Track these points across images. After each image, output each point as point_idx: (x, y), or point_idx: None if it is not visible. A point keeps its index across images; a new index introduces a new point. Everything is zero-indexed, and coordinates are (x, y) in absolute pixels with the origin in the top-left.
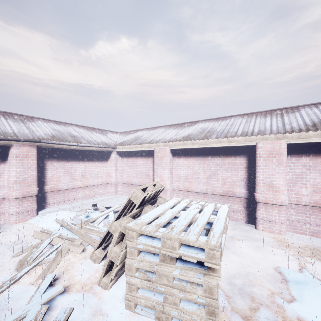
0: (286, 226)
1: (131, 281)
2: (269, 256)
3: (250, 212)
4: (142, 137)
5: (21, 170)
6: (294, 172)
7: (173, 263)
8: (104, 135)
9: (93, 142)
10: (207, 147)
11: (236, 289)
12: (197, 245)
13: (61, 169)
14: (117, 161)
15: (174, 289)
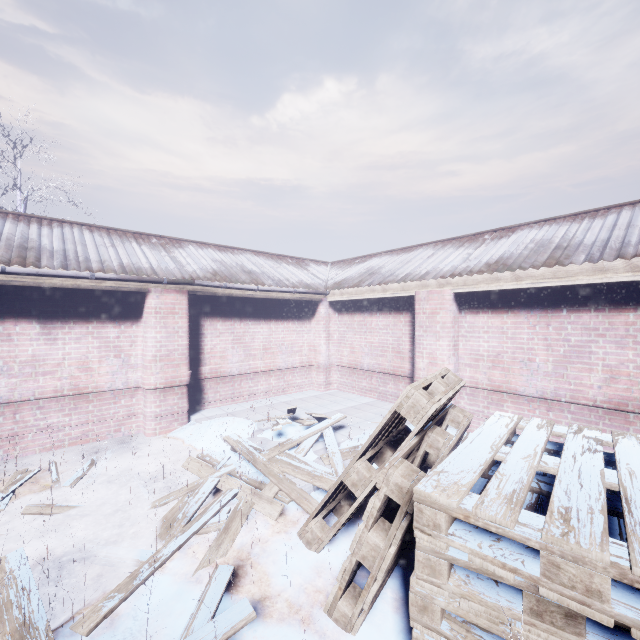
0: None
1: None
2: None
3: None
4: (382, 269)
5: (163, 336)
6: None
7: (578, 630)
8: (302, 269)
9: (285, 283)
10: (562, 284)
11: None
12: None
13: (228, 335)
14: (329, 320)
15: None
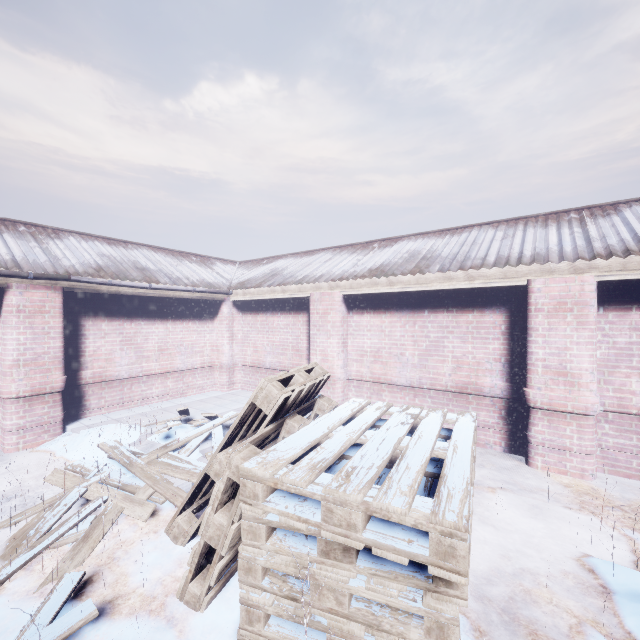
0: (594, 460)
1: (252, 597)
2: (561, 528)
3: (513, 430)
4: (284, 271)
5: (29, 338)
6: (611, 344)
7: (351, 559)
8: (206, 267)
9: (183, 281)
10: (422, 289)
11: (495, 611)
12: (411, 521)
13: (116, 336)
14: (232, 320)
15: (352, 622)
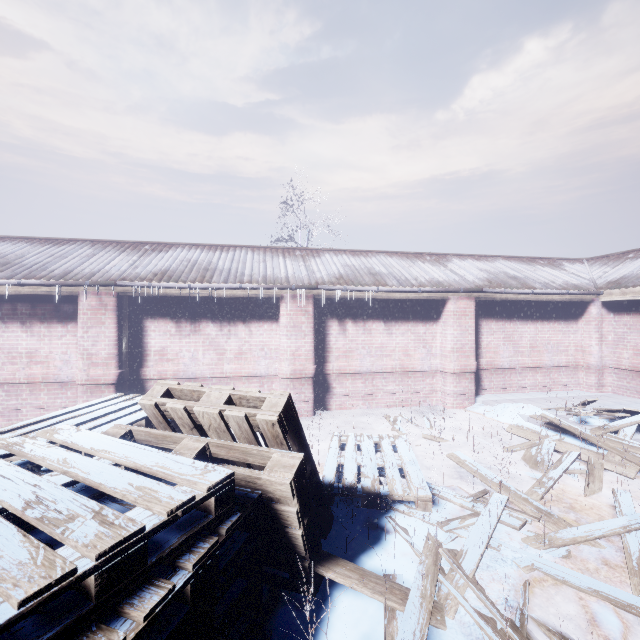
0: None
1: None
2: None
3: None
4: None
5: (458, 333)
6: None
7: None
8: (558, 269)
9: (552, 285)
10: None
11: None
12: None
13: (499, 334)
14: (601, 321)
15: None
